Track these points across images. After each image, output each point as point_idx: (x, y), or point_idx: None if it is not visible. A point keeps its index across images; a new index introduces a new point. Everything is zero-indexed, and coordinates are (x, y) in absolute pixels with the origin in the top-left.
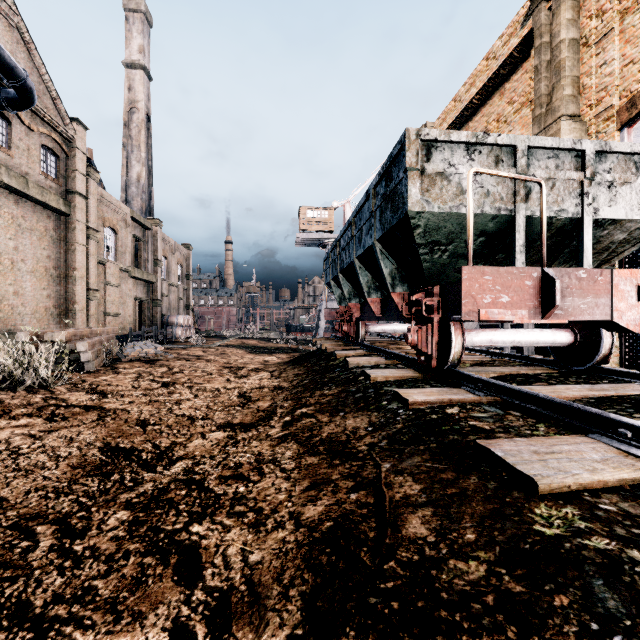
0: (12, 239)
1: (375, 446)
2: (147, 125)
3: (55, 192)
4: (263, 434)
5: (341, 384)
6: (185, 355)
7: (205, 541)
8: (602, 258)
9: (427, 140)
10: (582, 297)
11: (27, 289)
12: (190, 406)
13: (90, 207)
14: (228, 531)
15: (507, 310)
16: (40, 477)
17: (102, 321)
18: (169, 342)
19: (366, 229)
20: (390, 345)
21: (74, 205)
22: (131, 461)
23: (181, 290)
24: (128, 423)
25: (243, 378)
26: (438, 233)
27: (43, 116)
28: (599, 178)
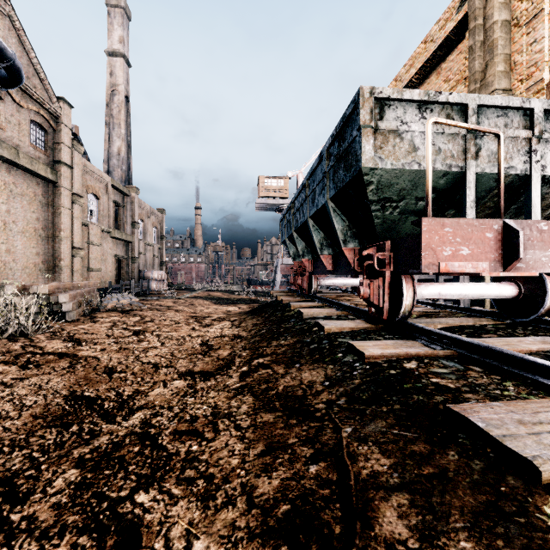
0: (4, 203)
1: (333, 404)
2: (126, 105)
3: (43, 162)
4: (221, 384)
5: (296, 334)
6: (157, 306)
7: (148, 516)
8: (545, 215)
9: (380, 98)
10: (543, 250)
11: (18, 247)
12: (156, 354)
13: (75, 176)
14: (175, 503)
15: (468, 263)
16: (0, 428)
17: (86, 276)
18: (145, 294)
19: (319, 189)
20: (340, 297)
21: (60, 174)
22: (92, 411)
23: (156, 249)
24: (96, 371)
25: (207, 327)
26: (390, 190)
27: (32, 95)
28: (547, 136)
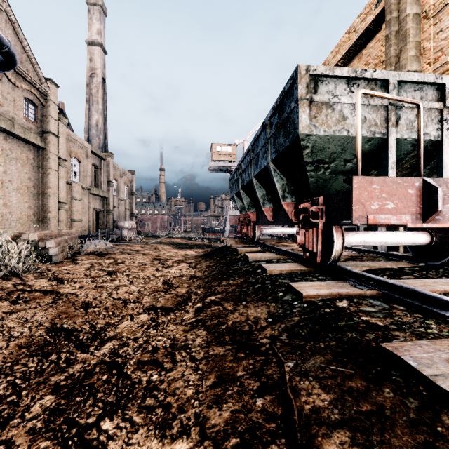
0: (2, 165)
1: (276, 339)
2: (103, 86)
3: (34, 132)
4: (179, 318)
5: (243, 275)
6: (128, 250)
7: (112, 443)
8: None
9: (315, 75)
10: None
11: (13, 202)
12: (125, 291)
13: (60, 143)
14: (135, 431)
15: (392, 215)
16: None
17: (69, 225)
18: (118, 240)
19: (262, 153)
20: (278, 243)
21: (48, 141)
22: (69, 341)
23: (127, 203)
24: (75, 305)
25: (168, 268)
26: (323, 153)
27: (25, 76)
28: None
